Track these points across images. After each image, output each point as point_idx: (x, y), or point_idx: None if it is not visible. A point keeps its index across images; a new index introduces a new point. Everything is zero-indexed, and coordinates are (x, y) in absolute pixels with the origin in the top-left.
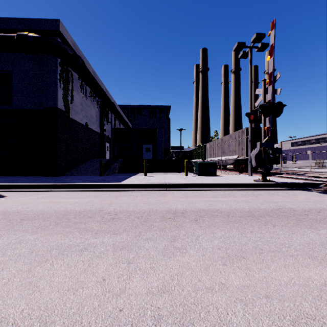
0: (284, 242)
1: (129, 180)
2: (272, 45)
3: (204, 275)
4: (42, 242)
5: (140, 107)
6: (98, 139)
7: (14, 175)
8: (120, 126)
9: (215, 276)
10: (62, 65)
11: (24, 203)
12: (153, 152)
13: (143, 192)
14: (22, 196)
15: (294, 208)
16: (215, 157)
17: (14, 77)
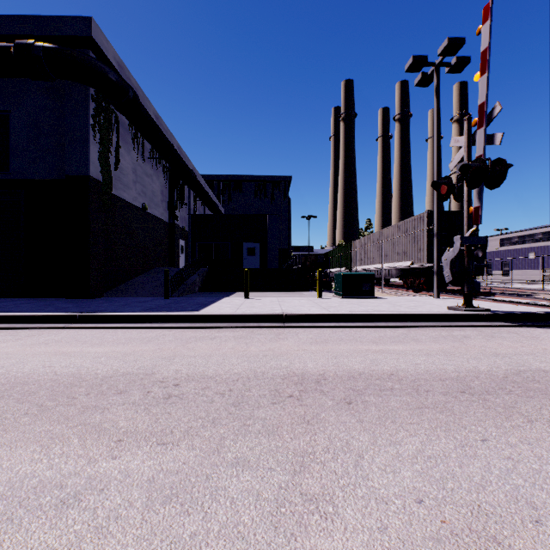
0: None
1: (215, 307)
2: (484, 51)
3: None
4: None
5: (239, 179)
6: (165, 233)
7: (13, 296)
8: (205, 211)
9: None
10: (98, 100)
11: (2, 356)
12: (260, 255)
13: (240, 331)
14: (6, 340)
15: None
16: (370, 264)
17: (12, 123)
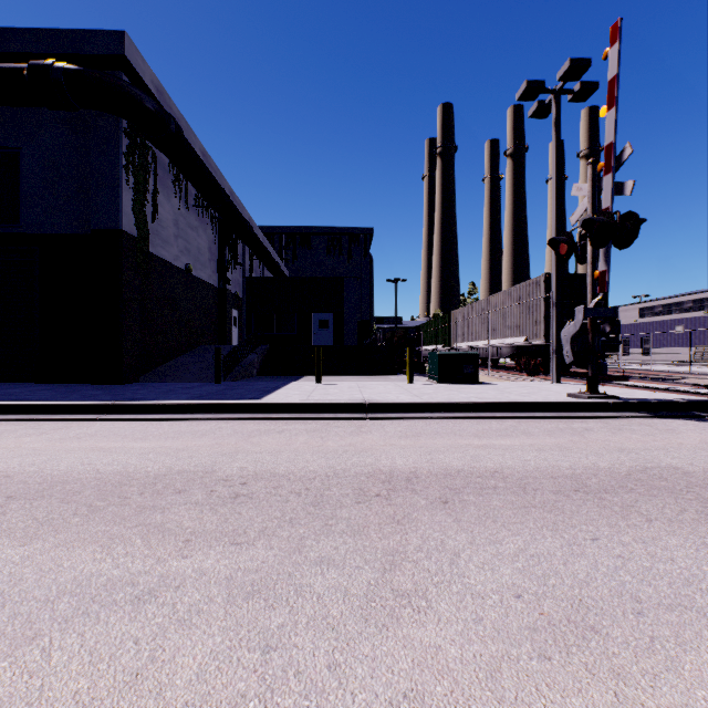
0: (692, 574)
1: (281, 394)
2: (612, 79)
3: (489, 699)
4: (39, 572)
5: (306, 231)
6: (214, 300)
7: (24, 381)
8: (264, 273)
9: (524, 706)
10: (132, 134)
11: (29, 452)
12: (334, 329)
13: (313, 423)
14: (29, 434)
15: (683, 468)
16: (474, 340)
17: (24, 163)
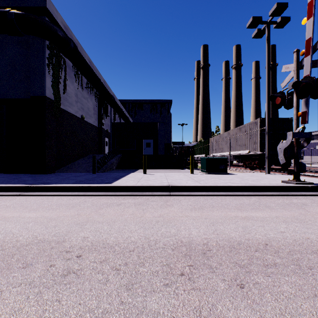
0: None
1: (124, 180)
2: (311, 1)
3: None
4: None
5: (141, 102)
6: (96, 133)
7: None
8: (121, 121)
9: None
10: (51, 48)
11: None
12: (153, 147)
13: (139, 198)
14: None
15: None
16: (221, 152)
17: None
